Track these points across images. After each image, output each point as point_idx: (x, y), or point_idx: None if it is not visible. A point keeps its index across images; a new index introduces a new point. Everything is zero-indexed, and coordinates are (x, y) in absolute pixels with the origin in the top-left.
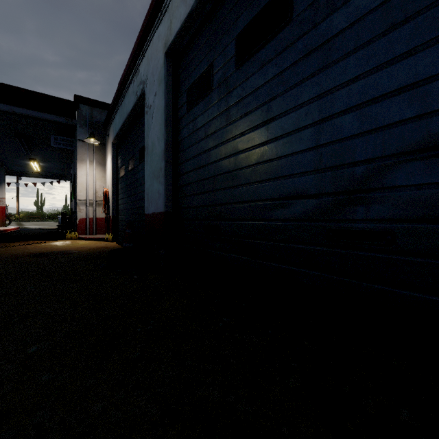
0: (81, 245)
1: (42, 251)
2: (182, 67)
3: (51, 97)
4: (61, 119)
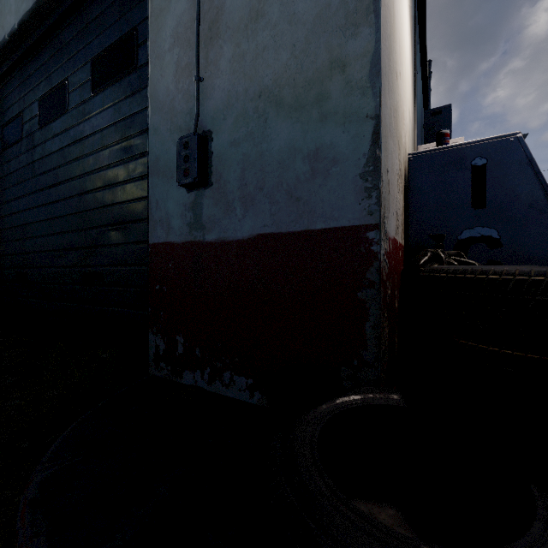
0: None
1: None
2: None
3: None
4: None
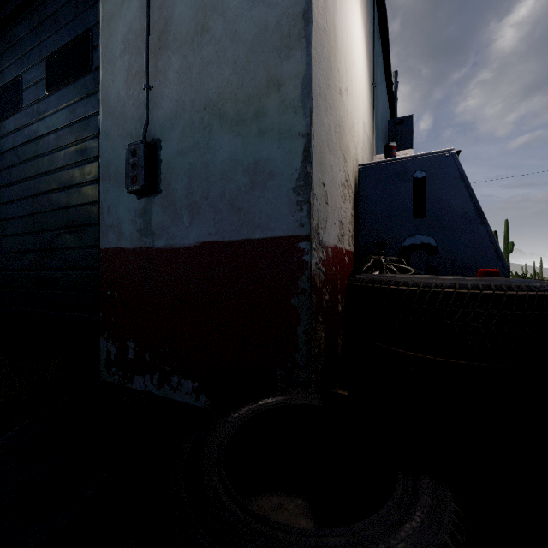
0: None
1: None
2: None
3: None
4: None
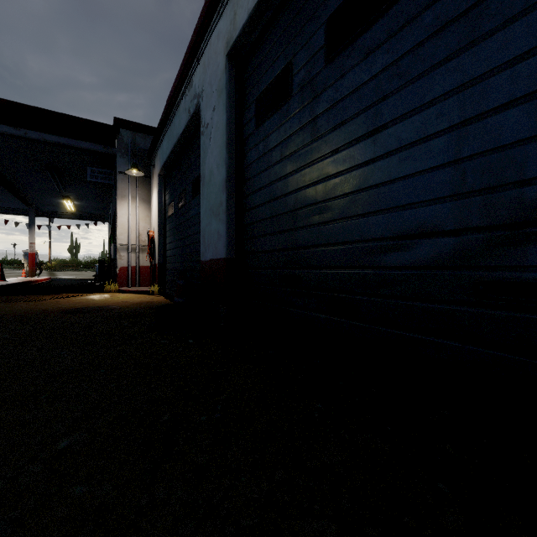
0: (122, 299)
1: (77, 306)
2: (249, 71)
3: (87, 121)
4: (98, 147)
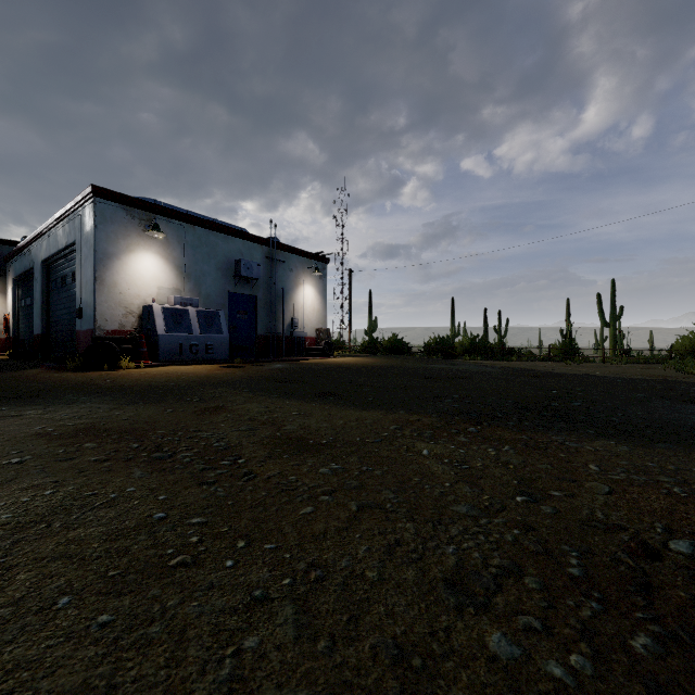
0: None
1: None
2: (50, 270)
3: None
4: None
